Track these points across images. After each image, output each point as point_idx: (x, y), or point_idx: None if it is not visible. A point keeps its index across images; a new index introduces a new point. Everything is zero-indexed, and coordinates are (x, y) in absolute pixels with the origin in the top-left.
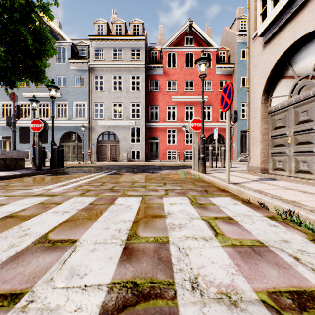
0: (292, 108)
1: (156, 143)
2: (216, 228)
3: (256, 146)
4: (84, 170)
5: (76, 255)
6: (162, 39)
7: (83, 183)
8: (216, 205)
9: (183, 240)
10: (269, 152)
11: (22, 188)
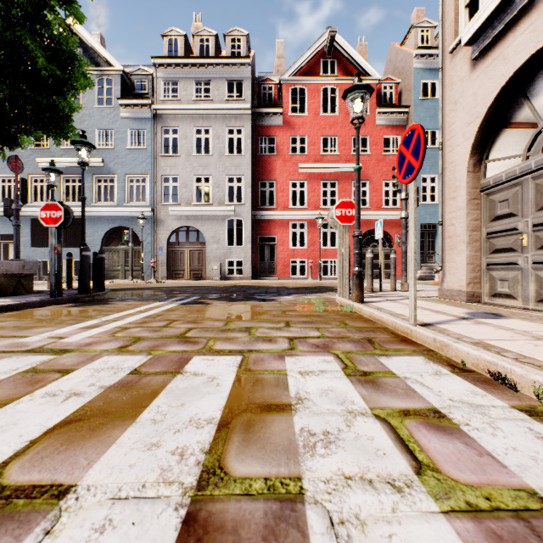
0: (530, 178)
1: (271, 248)
2: (414, 447)
3: (458, 252)
4: (140, 295)
5: None
6: (281, 64)
7: (132, 323)
8: (399, 376)
9: (340, 491)
10: (483, 264)
11: (9, 334)
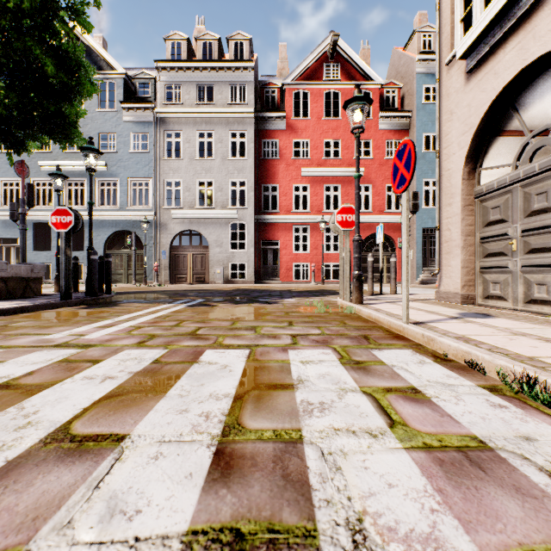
0: (519, 187)
1: (273, 251)
2: (391, 411)
3: (453, 256)
4: (146, 298)
5: (122, 468)
6: (284, 67)
7: (144, 323)
8: (387, 364)
9: (330, 437)
10: (477, 267)
11: (33, 332)
